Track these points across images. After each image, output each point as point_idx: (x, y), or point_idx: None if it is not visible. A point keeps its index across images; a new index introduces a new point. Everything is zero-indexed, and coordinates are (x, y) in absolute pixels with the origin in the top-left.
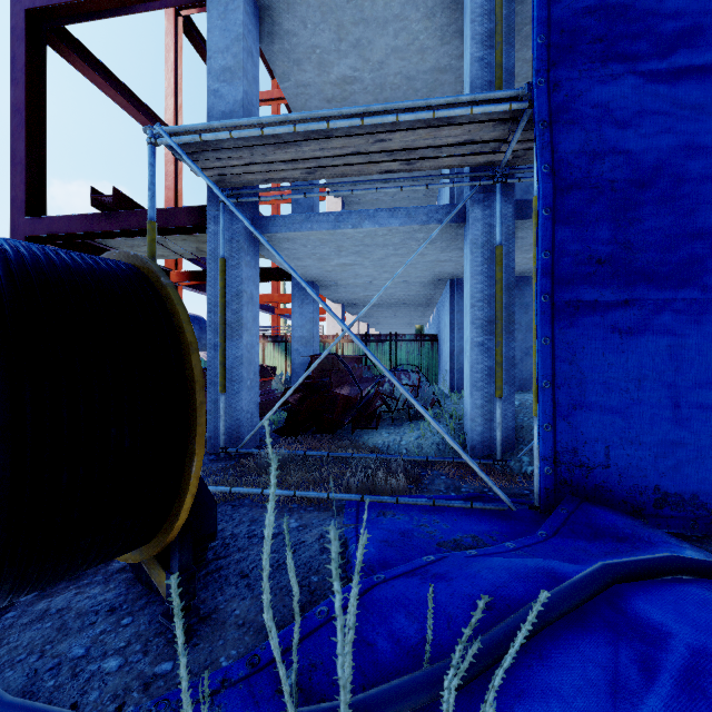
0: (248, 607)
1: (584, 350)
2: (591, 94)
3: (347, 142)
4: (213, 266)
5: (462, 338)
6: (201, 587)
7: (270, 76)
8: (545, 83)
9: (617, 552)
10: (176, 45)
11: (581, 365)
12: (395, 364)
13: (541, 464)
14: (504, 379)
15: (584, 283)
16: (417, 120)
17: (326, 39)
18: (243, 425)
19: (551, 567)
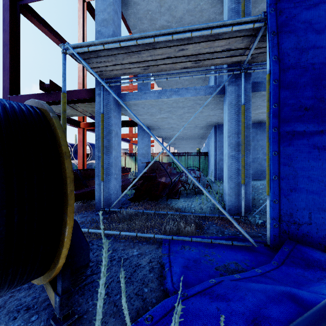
0: (106, 310)
1: (296, 159)
2: (300, 15)
3: (164, 51)
4: (97, 118)
5: (220, 154)
6: (81, 294)
7: (128, 32)
8: (274, 11)
9: (325, 278)
10: (83, 15)
11: (294, 167)
12: (187, 166)
13: (271, 222)
14: (245, 174)
15: (296, 121)
16: (201, 37)
17: (154, 6)
18: (112, 197)
19: (292, 293)
